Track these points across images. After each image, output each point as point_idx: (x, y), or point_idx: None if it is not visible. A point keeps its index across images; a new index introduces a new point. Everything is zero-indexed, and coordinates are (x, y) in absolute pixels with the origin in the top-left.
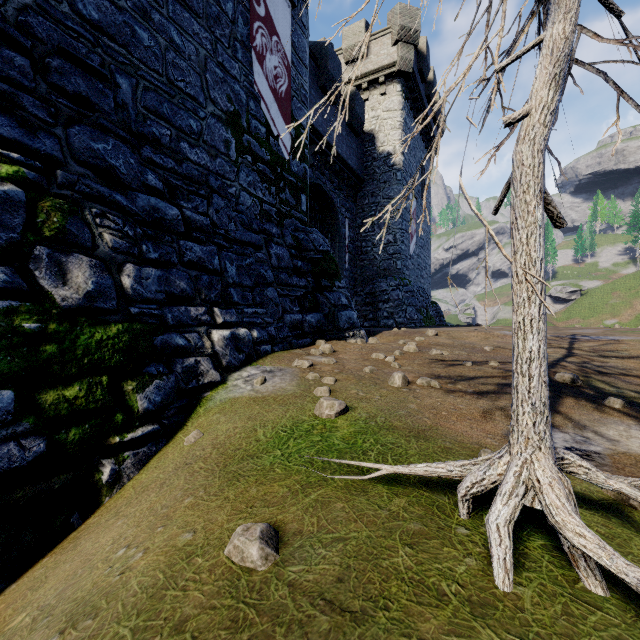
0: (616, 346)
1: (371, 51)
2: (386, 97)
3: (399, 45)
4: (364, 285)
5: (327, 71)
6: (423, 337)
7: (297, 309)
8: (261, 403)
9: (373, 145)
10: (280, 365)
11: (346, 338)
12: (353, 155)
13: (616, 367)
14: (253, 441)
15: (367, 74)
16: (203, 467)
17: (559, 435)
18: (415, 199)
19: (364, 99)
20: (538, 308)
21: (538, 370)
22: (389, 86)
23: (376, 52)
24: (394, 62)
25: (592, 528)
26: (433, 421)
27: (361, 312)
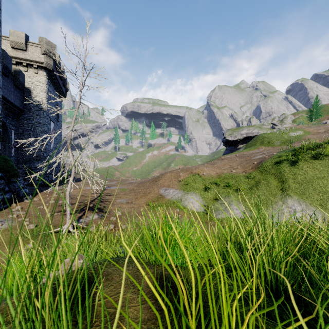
0: (111, 191)
1: (29, 50)
2: (38, 75)
3: (45, 56)
4: (24, 163)
5: (4, 64)
6: (57, 195)
7: (1, 193)
8: (6, 230)
9: (30, 95)
10: (4, 218)
11: (24, 200)
12: (18, 99)
13: (106, 199)
14: (13, 238)
15: (26, 59)
16: (1, 246)
17: (82, 219)
18: (54, 123)
19: (24, 70)
20: (69, 208)
21: (69, 215)
22: (39, 70)
23: (32, 52)
24: (42, 62)
25: (77, 230)
26: (58, 223)
27: (22, 177)
